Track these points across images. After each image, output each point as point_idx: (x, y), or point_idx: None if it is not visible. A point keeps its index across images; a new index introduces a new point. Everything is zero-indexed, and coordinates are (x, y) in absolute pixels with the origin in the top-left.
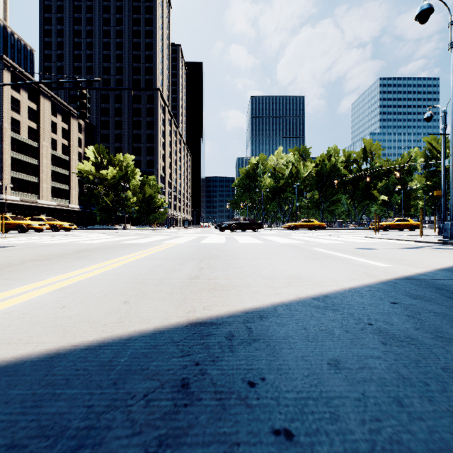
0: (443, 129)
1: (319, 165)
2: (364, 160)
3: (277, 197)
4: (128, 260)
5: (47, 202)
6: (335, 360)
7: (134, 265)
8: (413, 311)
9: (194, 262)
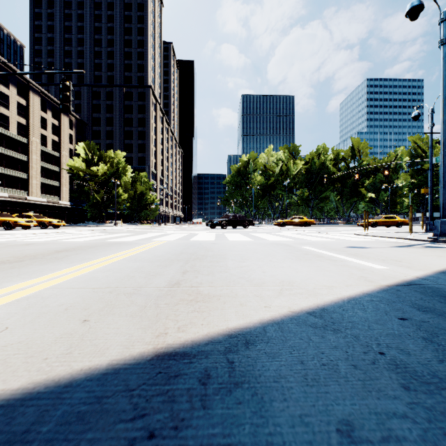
0: (430, 127)
1: (309, 163)
2: (352, 158)
3: (268, 194)
4: (107, 261)
5: (36, 199)
6: (346, 423)
7: (112, 268)
8: (427, 331)
9: (178, 265)
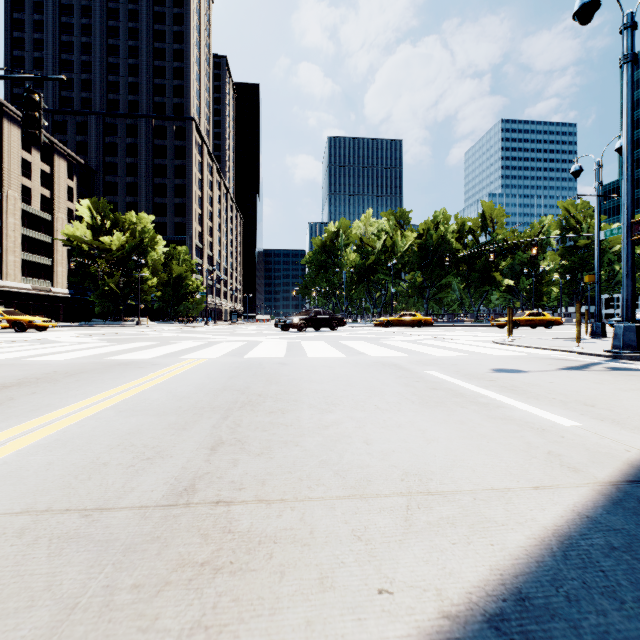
0: (597, 188)
1: (423, 236)
2: (483, 230)
3: (365, 279)
4: (77, 415)
5: (14, 284)
6: None
7: (75, 435)
8: None
9: (208, 423)
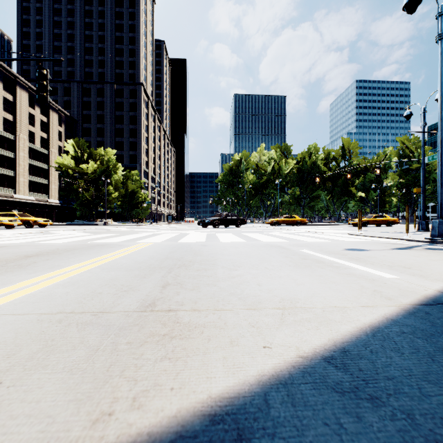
0: (422, 126)
1: (300, 163)
2: (343, 158)
3: (260, 193)
4: (77, 270)
5: (24, 197)
6: None
7: (79, 279)
8: None
9: (159, 274)
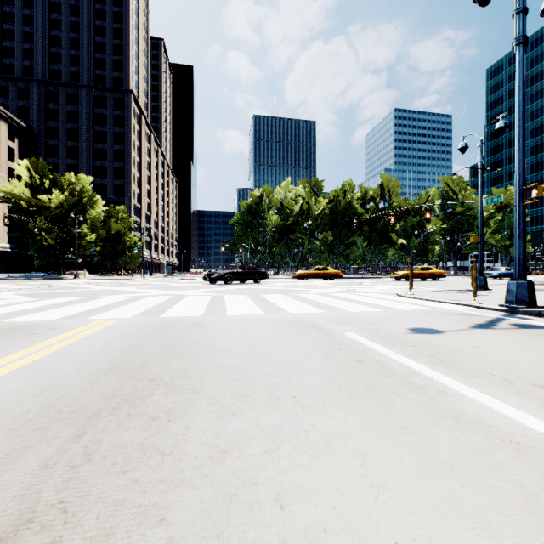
0: (480, 162)
1: (333, 202)
2: (382, 198)
3: (285, 238)
4: None
5: None
6: None
7: None
8: None
9: (43, 453)
